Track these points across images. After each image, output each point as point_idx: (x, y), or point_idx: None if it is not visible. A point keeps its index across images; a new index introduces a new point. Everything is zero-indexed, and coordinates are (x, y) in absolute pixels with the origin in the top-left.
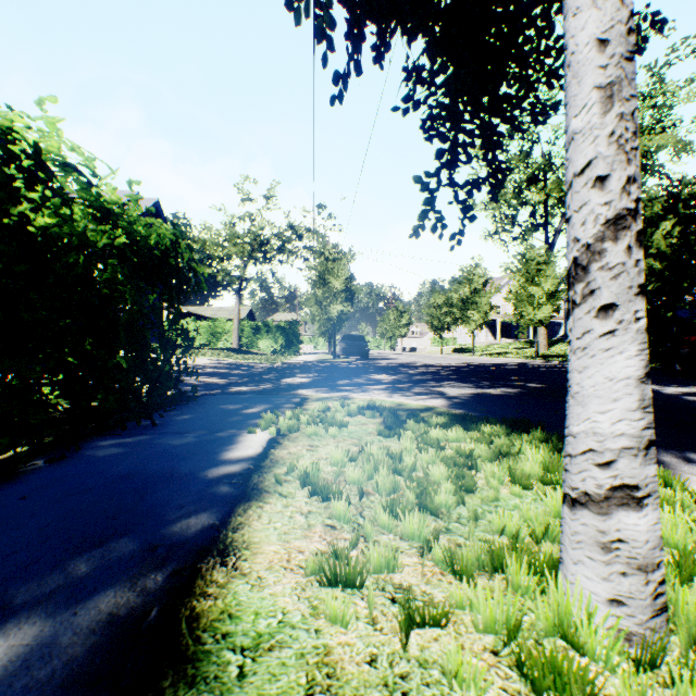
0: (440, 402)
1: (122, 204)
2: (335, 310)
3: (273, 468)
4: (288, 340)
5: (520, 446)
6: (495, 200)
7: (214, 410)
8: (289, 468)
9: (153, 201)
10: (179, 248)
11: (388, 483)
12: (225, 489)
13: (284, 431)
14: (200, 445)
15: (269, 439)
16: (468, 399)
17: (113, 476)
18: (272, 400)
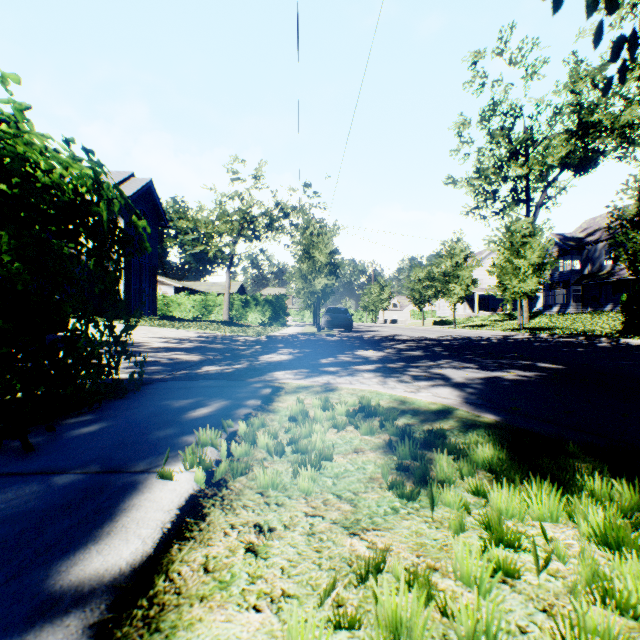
0: (451, 394)
1: None
2: (319, 283)
3: None
4: (275, 313)
5: None
6: None
7: (148, 411)
8: None
9: (147, 181)
10: (102, 189)
11: None
12: None
13: (222, 472)
14: (46, 520)
15: (186, 500)
16: (483, 388)
17: None
18: (234, 392)
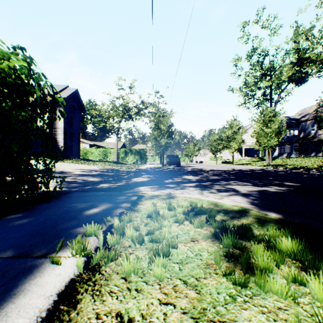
0: (242, 200)
1: None
2: (163, 141)
3: None
4: (141, 157)
5: None
6: None
7: (61, 210)
8: None
9: (75, 89)
10: (34, 75)
11: None
12: None
13: (97, 259)
14: None
15: (65, 286)
16: (259, 196)
17: None
18: (115, 198)
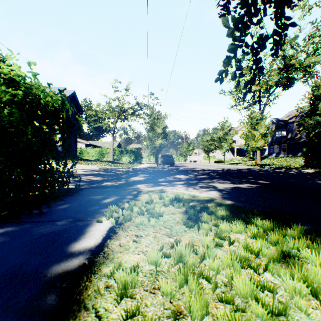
0: (216, 193)
1: (24, 77)
2: (158, 142)
3: (102, 265)
4: (136, 157)
5: (293, 243)
6: (276, 54)
7: (85, 200)
8: (113, 270)
9: (72, 91)
10: (65, 105)
11: (200, 306)
12: (50, 301)
13: (121, 220)
14: (60, 234)
15: (109, 228)
16: (230, 191)
17: None
18: (121, 193)
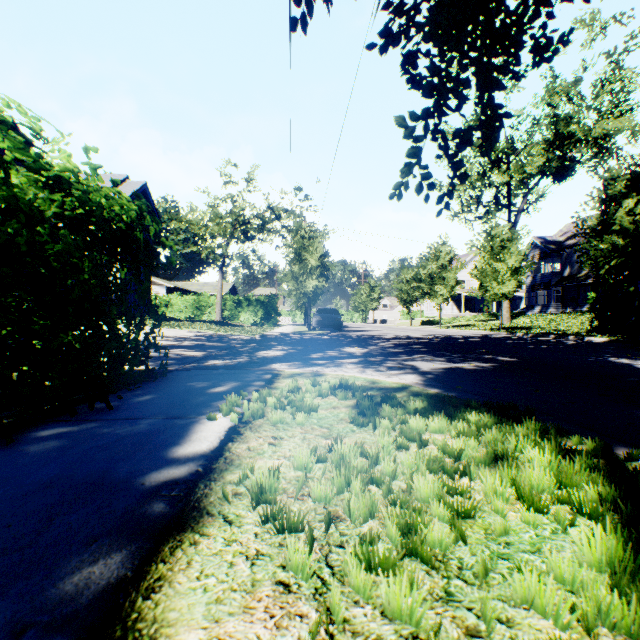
0: (414, 379)
1: (78, 172)
2: (310, 285)
3: (225, 472)
4: (267, 313)
5: (516, 442)
6: (488, 155)
7: (180, 389)
8: (242, 475)
9: (141, 184)
10: (145, 220)
11: (363, 506)
12: (158, 509)
13: (247, 417)
14: (150, 436)
15: (229, 428)
16: (442, 375)
17: (30, 485)
18: (242, 377)
